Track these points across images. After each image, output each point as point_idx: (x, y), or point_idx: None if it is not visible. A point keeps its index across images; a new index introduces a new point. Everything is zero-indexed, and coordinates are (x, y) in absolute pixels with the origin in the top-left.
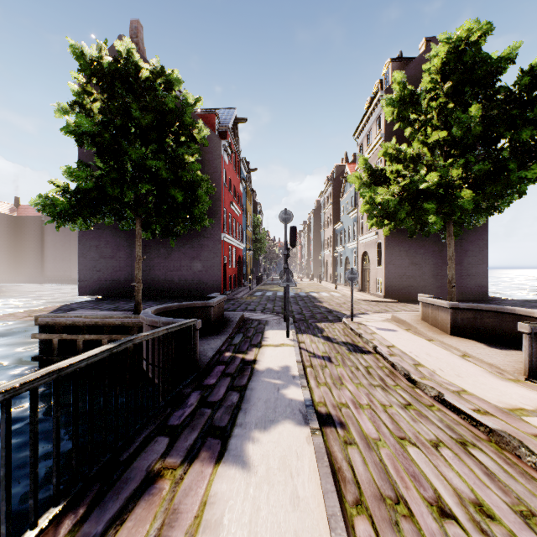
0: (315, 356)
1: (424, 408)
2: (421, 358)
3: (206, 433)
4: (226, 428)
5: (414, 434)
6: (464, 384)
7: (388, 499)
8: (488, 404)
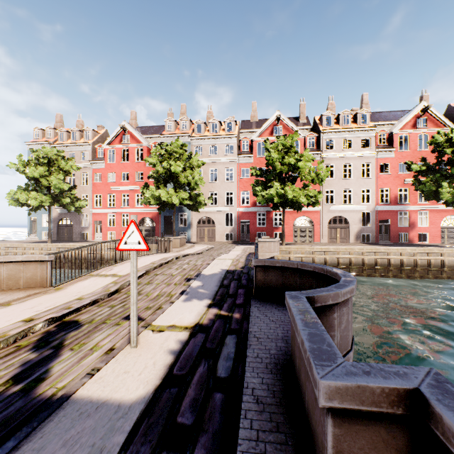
0: (138, 319)
1: (143, 283)
2: (56, 303)
3: (233, 272)
4: (227, 273)
5: (167, 276)
6: (98, 286)
7: (193, 270)
8: (120, 278)
